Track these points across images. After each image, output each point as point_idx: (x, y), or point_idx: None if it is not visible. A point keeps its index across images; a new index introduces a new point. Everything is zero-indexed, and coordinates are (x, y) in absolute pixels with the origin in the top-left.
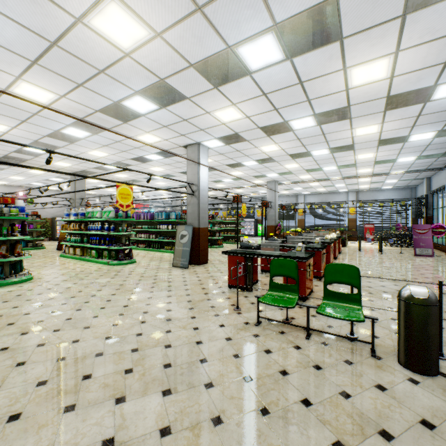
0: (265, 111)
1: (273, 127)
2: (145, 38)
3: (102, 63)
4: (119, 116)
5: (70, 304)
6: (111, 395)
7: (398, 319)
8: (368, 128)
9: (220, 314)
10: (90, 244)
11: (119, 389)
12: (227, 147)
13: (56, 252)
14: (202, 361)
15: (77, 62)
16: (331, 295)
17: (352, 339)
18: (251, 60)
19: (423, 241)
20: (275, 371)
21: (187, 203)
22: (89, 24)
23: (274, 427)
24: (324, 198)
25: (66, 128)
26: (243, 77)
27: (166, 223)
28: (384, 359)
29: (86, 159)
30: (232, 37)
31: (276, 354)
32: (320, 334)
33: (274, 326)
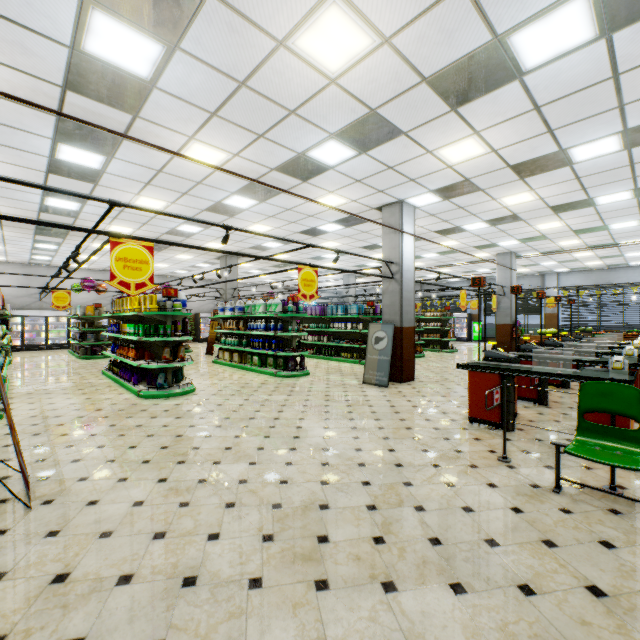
0: (529, 136)
1: (535, 163)
2: (365, 51)
3: (295, 99)
4: (299, 173)
5: (252, 427)
6: (372, 575)
7: None
8: None
9: (478, 465)
10: (251, 348)
11: (378, 567)
12: (444, 203)
13: (207, 357)
14: (490, 543)
15: (265, 104)
16: None
17: None
18: (530, 53)
19: None
20: None
21: (383, 291)
22: (293, 45)
23: None
24: (597, 278)
25: (230, 197)
26: (506, 83)
27: (343, 320)
28: None
29: (264, 235)
30: (507, 18)
31: (627, 552)
32: None
33: (592, 498)
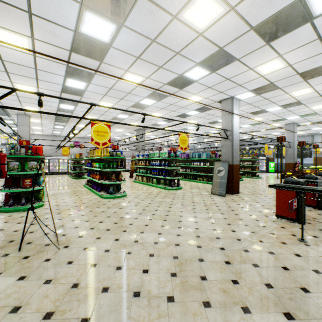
0: (313, 55)
1: (314, 71)
2: (220, 15)
3: (180, 46)
4: (178, 85)
5: (157, 215)
6: (234, 302)
7: None
8: None
9: (286, 243)
10: (152, 174)
11: (237, 297)
12: (257, 97)
13: (130, 179)
14: (303, 290)
15: (164, 50)
16: None
17: None
18: (319, 5)
19: None
20: None
21: (221, 145)
22: (181, 17)
23: None
24: None
25: (143, 100)
26: (302, 25)
27: (198, 161)
28: None
29: (162, 117)
30: None
31: None
32: None
33: None
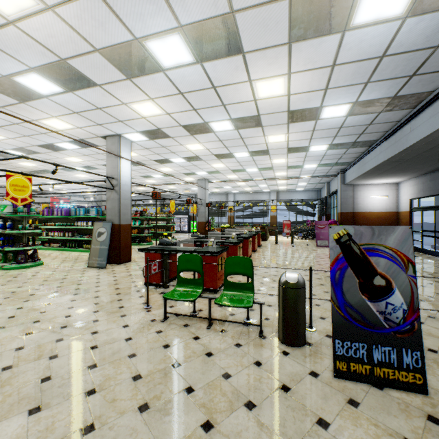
0: (185, 110)
1: (195, 127)
2: (33, 8)
3: None
4: (12, 94)
5: None
6: None
7: (278, 302)
8: (278, 137)
9: (127, 314)
10: None
11: None
12: (152, 142)
13: None
14: (91, 367)
15: None
16: (230, 285)
17: (245, 323)
18: (163, 57)
19: (322, 234)
20: (168, 364)
21: (107, 198)
22: None
23: (150, 421)
24: (251, 197)
25: None
26: (157, 72)
27: (86, 219)
28: (268, 338)
29: None
30: (138, 29)
31: (174, 347)
32: (221, 323)
33: (181, 320)
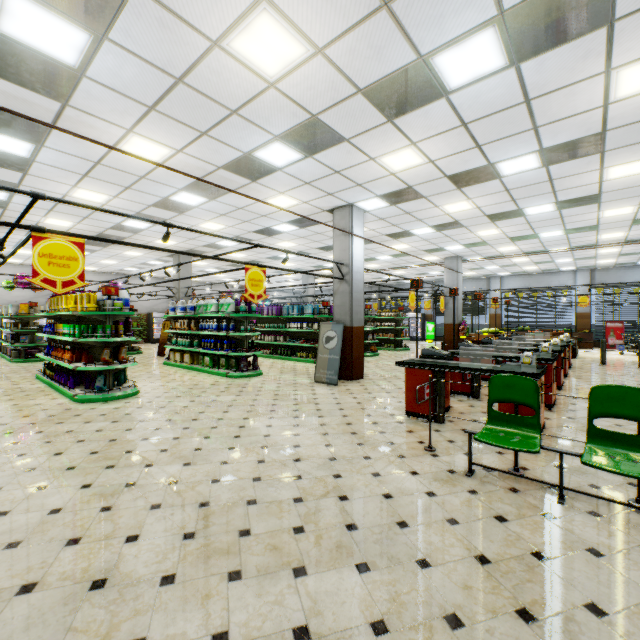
0: (461, 150)
1: (468, 175)
2: (301, 58)
3: (236, 100)
4: (247, 173)
5: (193, 429)
6: (285, 563)
7: None
8: (632, 166)
9: (406, 455)
10: (203, 348)
11: (293, 555)
12: (392, 208)
13: (157, 358)
14: (401, 525)
15: (205, 102)
16: (601, 435)
17: None
18: (452, 74)
19: None
20: (523, 551)
21: (334, 292)
22: (228, 47)
23: None
24: (534, 282)
25: (177, 194)
26: (435, 100)
27: (299, 320)
28: None
29: (209, 234)
30: (428, 41)
31: (515, 524)
32: (580, 498)
33: (498, 479)
